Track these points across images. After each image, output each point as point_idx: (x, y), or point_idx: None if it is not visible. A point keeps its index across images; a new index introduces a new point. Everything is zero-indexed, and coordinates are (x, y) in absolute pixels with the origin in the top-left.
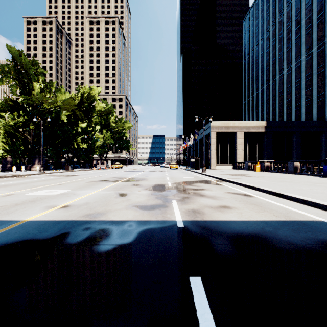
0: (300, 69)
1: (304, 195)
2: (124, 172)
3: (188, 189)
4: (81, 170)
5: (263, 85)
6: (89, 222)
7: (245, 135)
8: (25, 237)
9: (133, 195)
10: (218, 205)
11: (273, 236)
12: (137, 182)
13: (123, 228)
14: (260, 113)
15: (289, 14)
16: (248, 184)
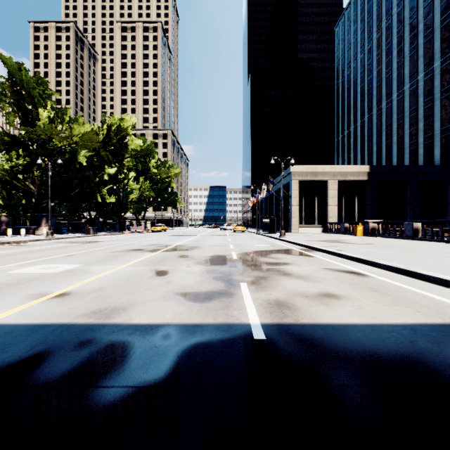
0: (417, 93)
1: None
2: (169, 238)
3: (263, 264)
4: (107, 235)
5: (364, 115)
6: (93, 328)
7: (340, 185)
8: None
9: (178, 273)
10: (317, 292)
11: (441, 361)
12: (186, 252)
13: (153, 341)
14: (359, 155)
15: (401, 16)
16: (353, 255)
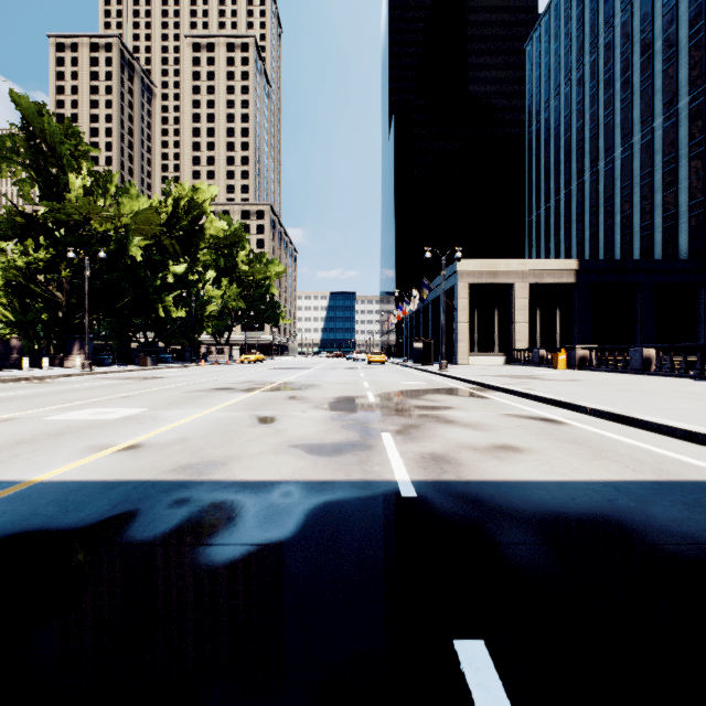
0: (652, 147)
1: (686, 421)
2: (269, 372)
3: (414, 408)
4: (174, 368)
5: (571, 181)
6: (187, 485)
7: (532, 291)
8: (24, 525)
9: (290, 421)
10: (490, 444)
11: (642, 521)
12: (298, 392)
13: (270, 499)
14: (563, 244)
15: (628, 28)
16: (548, 395)
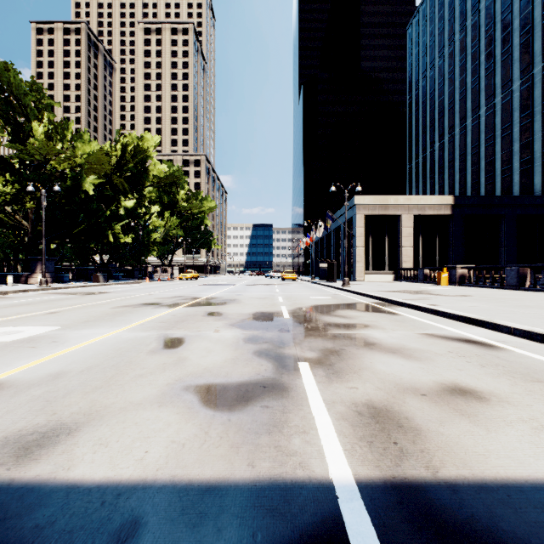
0: (511, 106)
1: None
2: (199, 287)
3: (329, 326)
4: (122, 284)
5: (444, 135)
6: None
7: (416, 221)
8: None
9: (199, 344)
10: (436, 384)
11: None
12: (218, 308)
13: None
14: (437, 185)
15: (491, 10)
16: (458, 312)
